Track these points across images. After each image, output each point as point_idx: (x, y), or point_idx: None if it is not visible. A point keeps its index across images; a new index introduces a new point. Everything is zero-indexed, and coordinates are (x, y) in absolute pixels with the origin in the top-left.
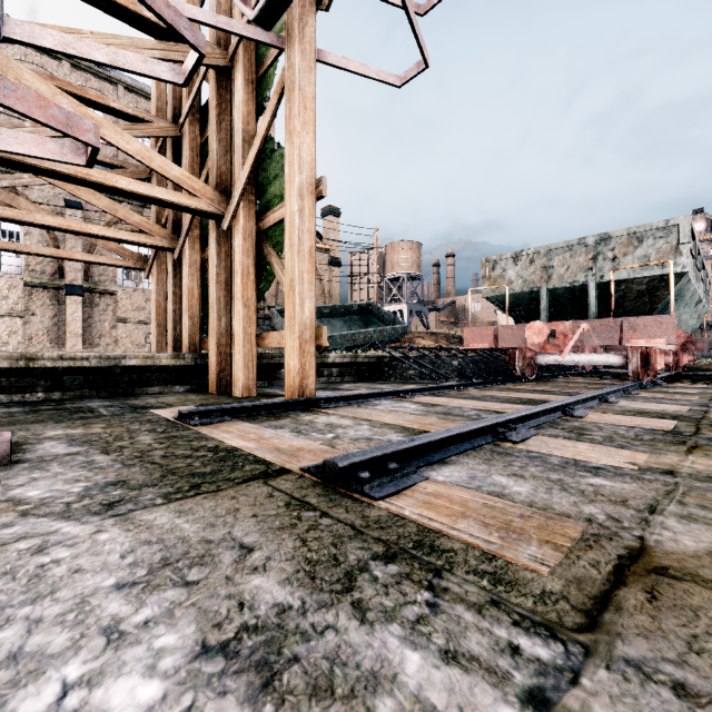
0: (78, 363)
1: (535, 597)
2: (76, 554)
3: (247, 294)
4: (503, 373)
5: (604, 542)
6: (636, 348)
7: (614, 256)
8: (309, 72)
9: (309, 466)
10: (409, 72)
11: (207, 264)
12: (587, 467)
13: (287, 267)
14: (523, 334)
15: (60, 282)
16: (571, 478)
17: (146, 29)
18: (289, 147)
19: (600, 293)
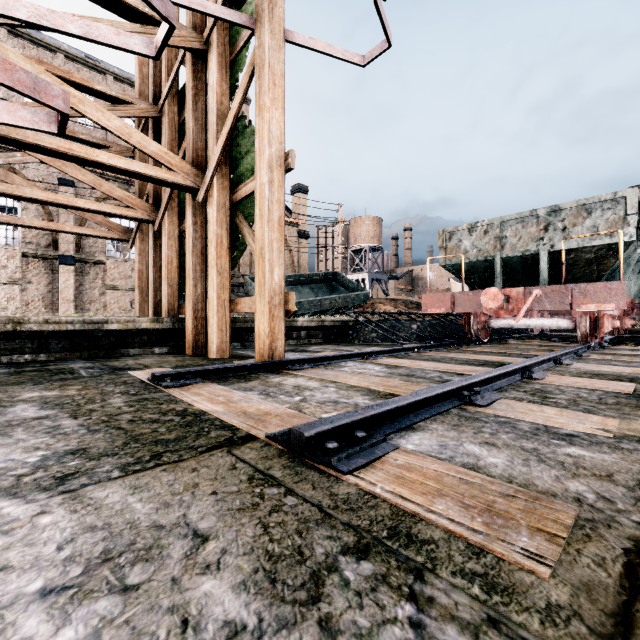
0: (63, 326)
1: (541, 614)
2: (8, 544)
3: (221, 262)
4: (458, 336)
5: (603, 530)
6: (585, 313)
7: (564, 226)
8: (278, 51)
9: (275, 434)
10: (373, 52)
11: (185, 235)
12: (560, 435)
13: (257, 236)
14: (478, 299)
15: (54, 252)
16: (546, 448)
17: (125, 13)
18: (259, 122)
19: (550, 261)
